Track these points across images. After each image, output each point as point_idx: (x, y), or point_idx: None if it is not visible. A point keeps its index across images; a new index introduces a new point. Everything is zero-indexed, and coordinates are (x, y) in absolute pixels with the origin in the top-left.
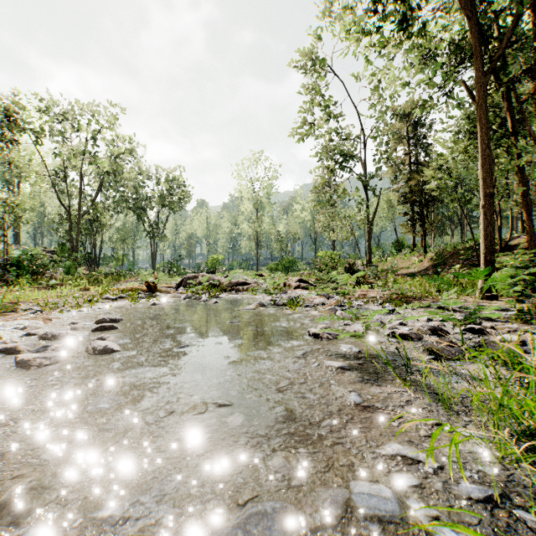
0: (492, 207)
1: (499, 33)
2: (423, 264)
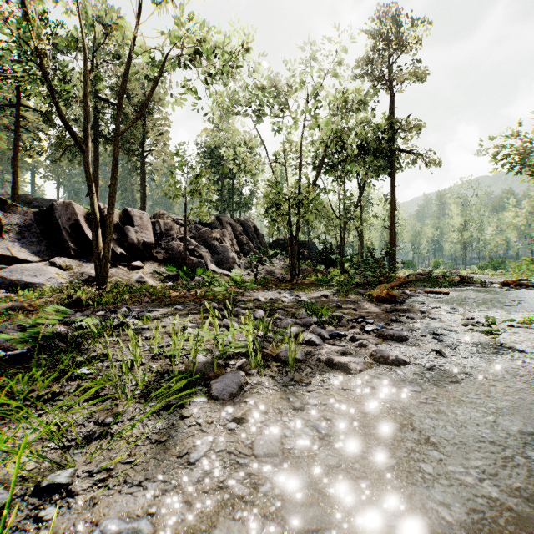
0: None
1: None
2: None
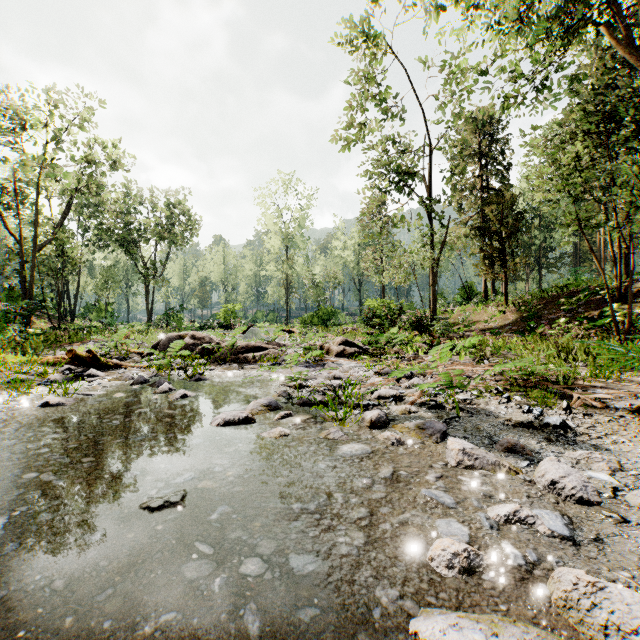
0: None
1: None
2: (505, 316)
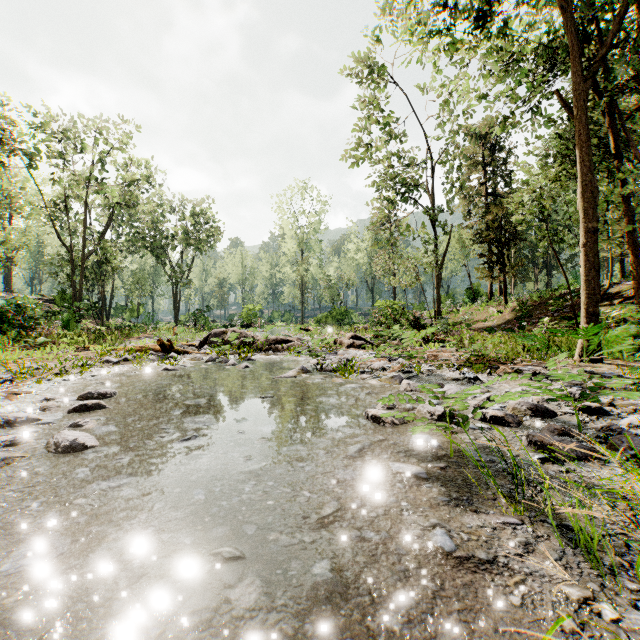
0: (595, 245)
1: (600, 31)
2: (503, 316)
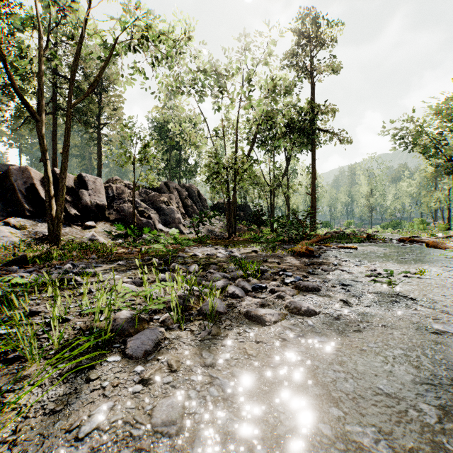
0: None
1: None
2: None
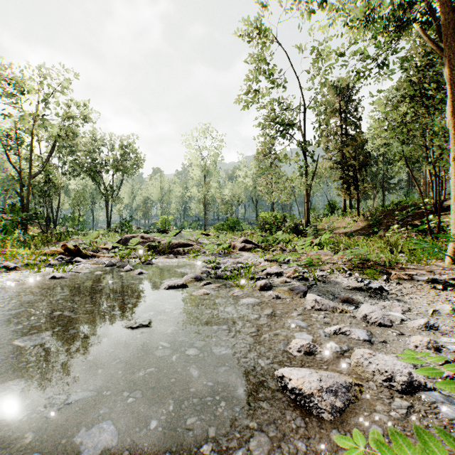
0: None
1: None
2: (357, 224)
